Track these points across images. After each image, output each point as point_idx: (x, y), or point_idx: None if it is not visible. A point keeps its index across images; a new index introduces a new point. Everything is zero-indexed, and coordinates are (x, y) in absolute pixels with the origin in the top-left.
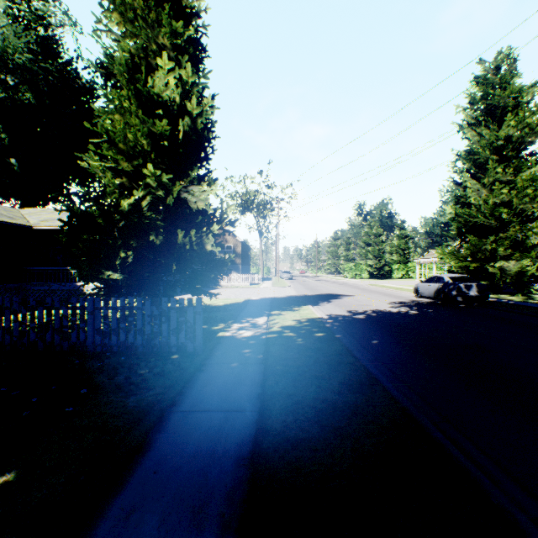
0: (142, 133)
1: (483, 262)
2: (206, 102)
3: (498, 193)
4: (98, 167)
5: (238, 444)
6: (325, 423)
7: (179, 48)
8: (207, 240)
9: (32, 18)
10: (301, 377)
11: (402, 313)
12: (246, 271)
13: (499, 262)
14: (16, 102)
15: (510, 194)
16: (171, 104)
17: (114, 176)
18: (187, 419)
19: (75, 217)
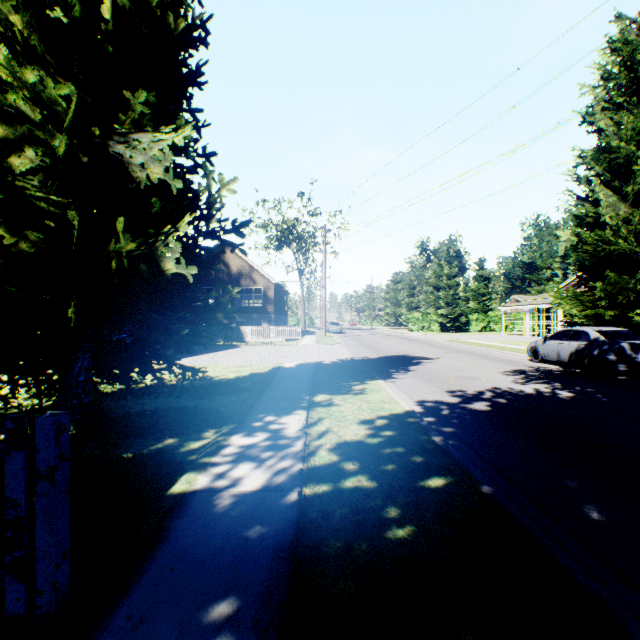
0: None
1: (624, 309)
2: None
3: None
4: None
5: None
6: None
7: None
8: (164, 250)
9: None
10: None
11: (550, 398)
12: (282, 322)
13: None
14: None
15: None
16: None
17: None
18: None
19: None
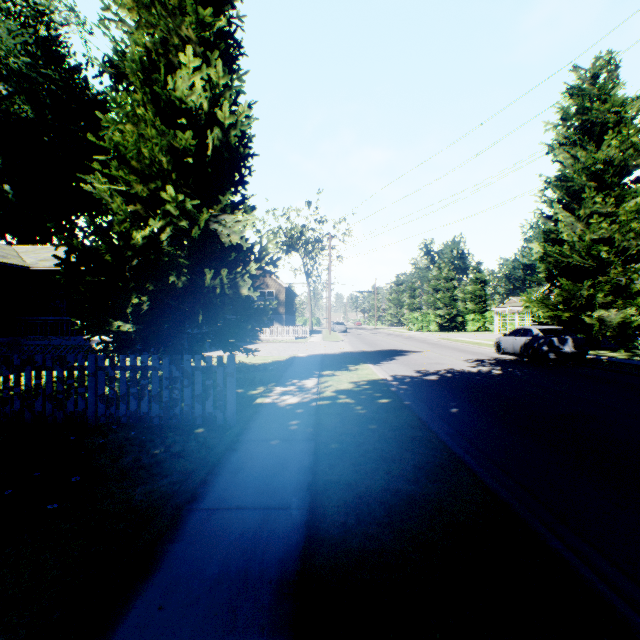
0: (160, 147)
1: (578, 311)
2: (241, 111)
3: (596, 228)
4: (106, 191)
5: (280, 560)
6: (400, 526)
7: (207, 42)
8: (242, 283)
9: (30, 13)
10: (363, 458)
11: (483, 374)
12: (291, 322)
13: (598, 311)
14: (11, 117)
15: (611, 229)
16: (197, 112)
17: (126, 202)
18: (212, 522)
19: (74, 252)
